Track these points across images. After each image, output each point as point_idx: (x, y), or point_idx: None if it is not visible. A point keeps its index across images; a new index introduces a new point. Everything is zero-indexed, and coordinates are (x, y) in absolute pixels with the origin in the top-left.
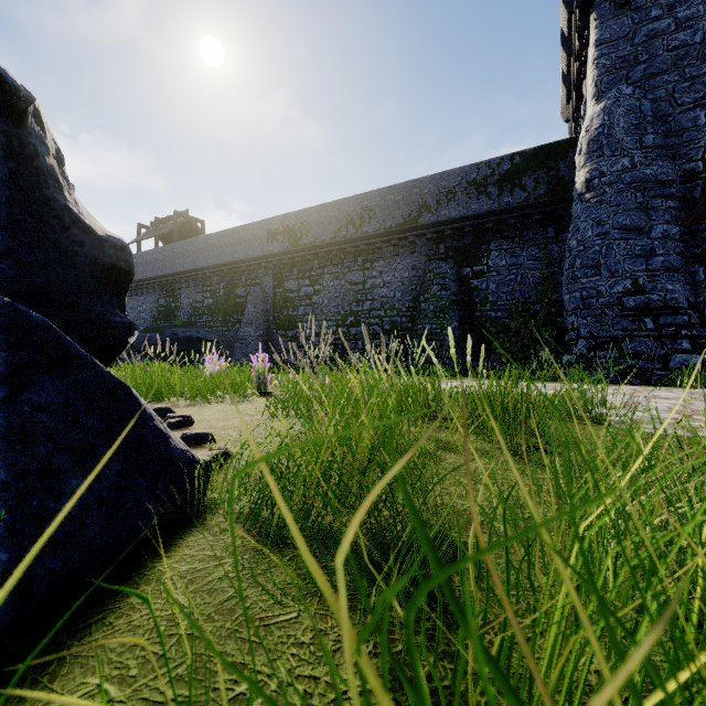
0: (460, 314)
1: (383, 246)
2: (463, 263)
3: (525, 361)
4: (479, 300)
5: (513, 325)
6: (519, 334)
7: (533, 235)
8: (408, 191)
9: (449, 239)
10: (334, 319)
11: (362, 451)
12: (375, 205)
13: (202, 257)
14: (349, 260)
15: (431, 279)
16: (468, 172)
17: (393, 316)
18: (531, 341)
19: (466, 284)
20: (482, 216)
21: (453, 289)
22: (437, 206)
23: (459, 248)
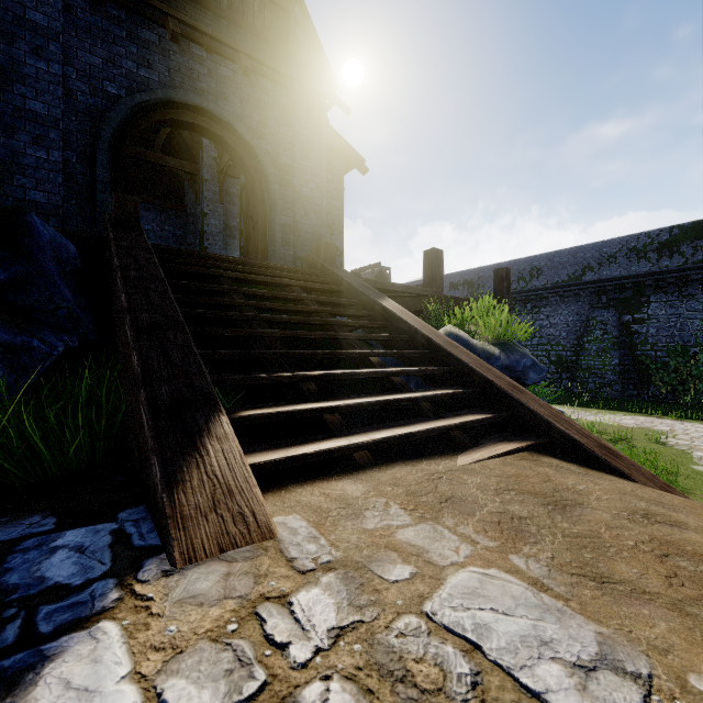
0: (621, 353)
1: (549, 296)
2: (624, 311)
3: (684, 393)
4: (639, 341)
5: (672, 364)
6: (678, 371)
7: (692, 291)
8: (573, 255)
9: (610, 293)
10: None
11: None
12: (543, 266)
13: None
14: (519, 306)
15: (594, 325)
16: (628, 241)
17: (558, 350)
18: (689, 377)
19: (626, 328)
20: (642, 276)
21: (614, 333)
22: (599, 267)
23: (620, 299)
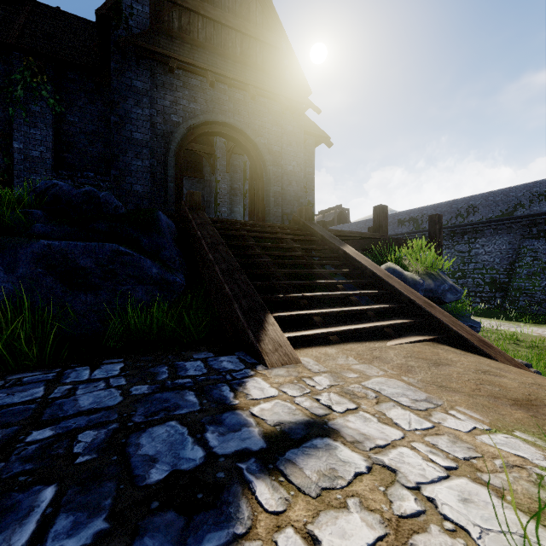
0: None
1: (484, 229)
2: None
3: None
4: None
5: None
6: None
7: None
8: (505, 194)
9: (540, 225)
10: (446, 273)
11: (502, 347)
12: (478, 204)
13: None
14: (457, 238)
15: (525, 253)
16: None
17: (492, 273)
18: None
19: None
20: None
21: (544, 259)
22: (530, 204)
23: None
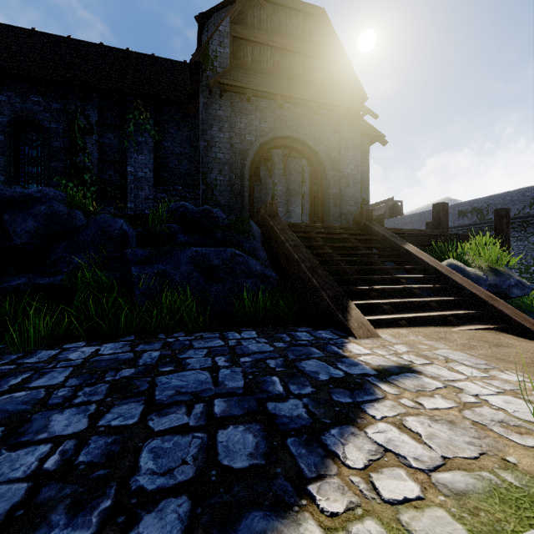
0: None
1: None
2: None
3: None
4: None
5: None
6: None
7: None
8: None
9: None
10: (517, 268)
11: None
12: None
13: (407, 227)
14: (531, 228)
15: None
16: None
17: None
18: None
19: None
20: None
21: None
22: None
23: None
